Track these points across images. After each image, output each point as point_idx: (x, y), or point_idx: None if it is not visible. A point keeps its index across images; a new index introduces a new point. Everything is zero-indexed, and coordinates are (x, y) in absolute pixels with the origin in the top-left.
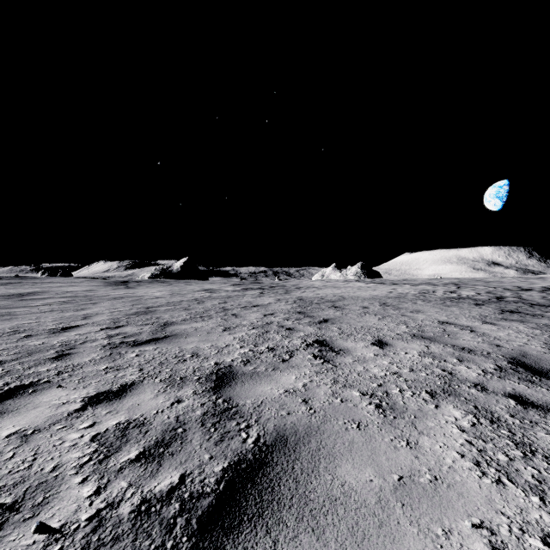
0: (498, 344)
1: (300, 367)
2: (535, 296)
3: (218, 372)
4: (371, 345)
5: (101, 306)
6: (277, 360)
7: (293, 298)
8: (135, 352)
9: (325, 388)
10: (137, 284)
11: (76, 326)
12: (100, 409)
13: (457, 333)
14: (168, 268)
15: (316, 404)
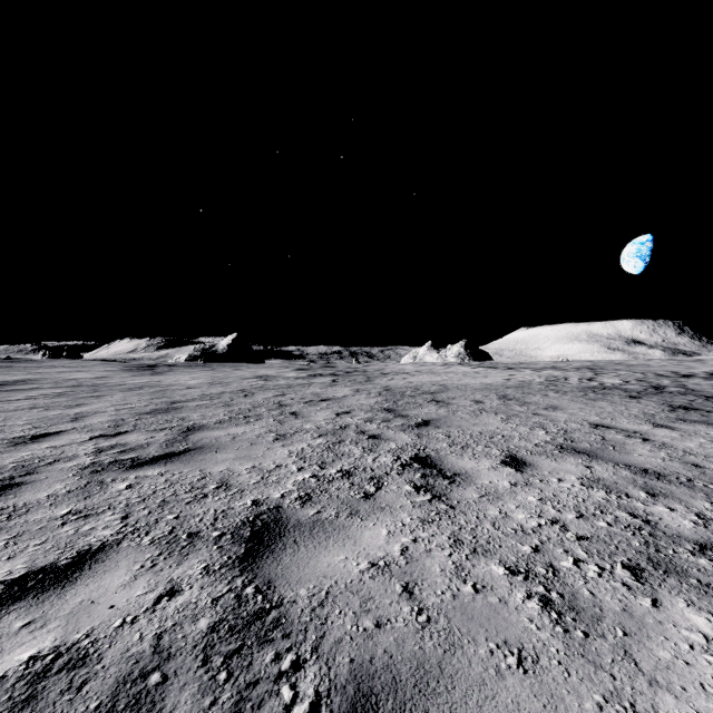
0: (694, 462)
1: (394, 509)
2: (705, 386)
3: (256, 521)
4: (502, 464)
5: (107, 400)
6: (355, 495)
7: (377, 388)
8: (127, 480)
9: (441, 558)
10: (167, 369)
11: (54, 434)
12: (15, 615)
13: (624, 442)
14: (211, 347)
15: (429, 598)
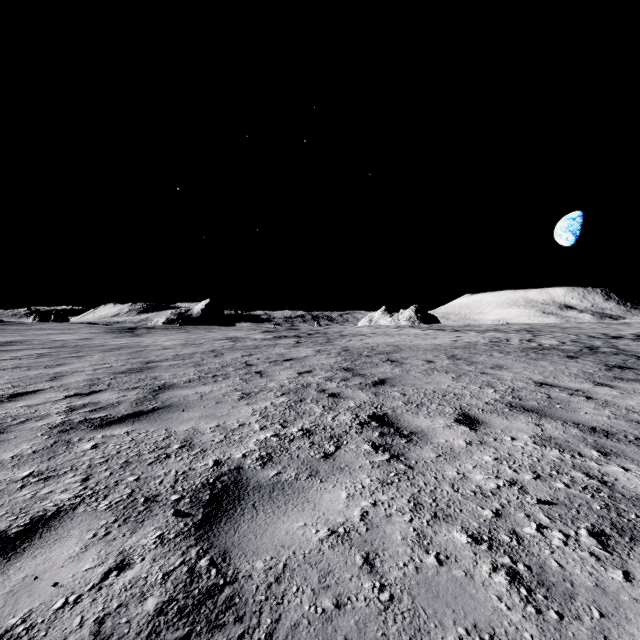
0: (639, 420)
1: (353, 470)
2: (634, 346)
3: (216, 483)
4: (456, 423)
5: (87, 360)
6: (315, 455)
7: (337, 349)
8: (94, 440)
9: (401, 524)
10: (146, 331)
11: (31, 392)
12: None
13: (569, 400)
14: (186, 312)
15: (391, 571)
